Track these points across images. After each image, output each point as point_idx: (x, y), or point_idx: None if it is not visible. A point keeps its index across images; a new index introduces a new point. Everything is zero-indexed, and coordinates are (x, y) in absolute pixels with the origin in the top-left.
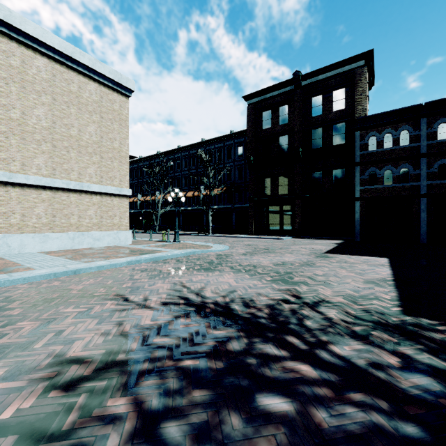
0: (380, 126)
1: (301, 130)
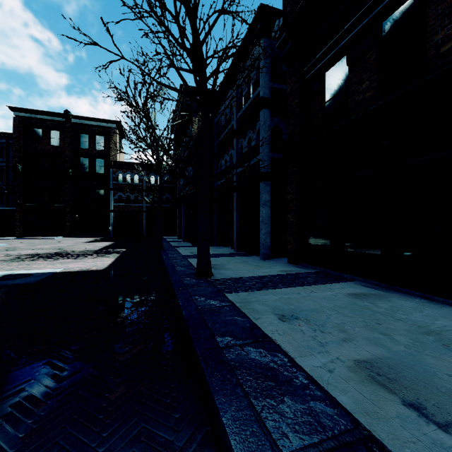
0: (125, 169)
1: (71, 155)
